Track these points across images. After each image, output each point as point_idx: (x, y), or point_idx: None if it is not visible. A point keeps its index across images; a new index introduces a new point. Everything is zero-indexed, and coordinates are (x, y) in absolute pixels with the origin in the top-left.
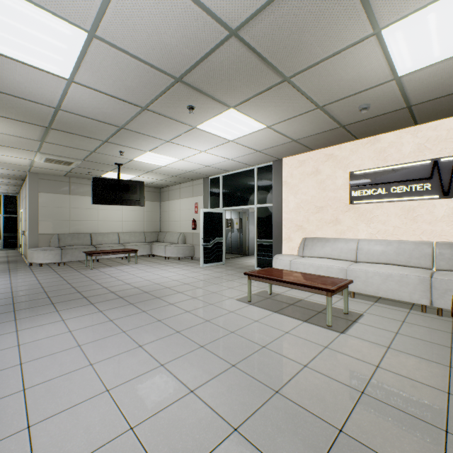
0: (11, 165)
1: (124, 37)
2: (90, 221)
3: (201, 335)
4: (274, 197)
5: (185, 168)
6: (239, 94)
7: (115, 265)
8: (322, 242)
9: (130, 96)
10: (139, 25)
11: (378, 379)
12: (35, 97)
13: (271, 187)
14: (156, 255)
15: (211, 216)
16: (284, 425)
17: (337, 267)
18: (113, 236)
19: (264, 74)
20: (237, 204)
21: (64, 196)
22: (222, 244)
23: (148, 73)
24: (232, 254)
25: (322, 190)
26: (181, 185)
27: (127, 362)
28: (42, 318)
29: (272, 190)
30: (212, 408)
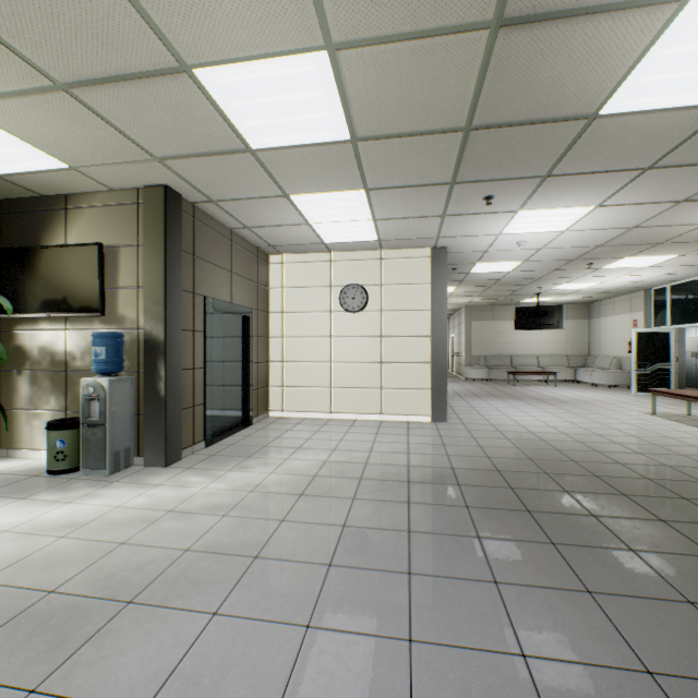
0: (456, 304)
1: (539, 259)
2: (510, 344)
3: (588, 416)
4: None
5: (609, 287)
6: (625, 254)
7: (534, 385)
8: None
9: (543, 269)
10: (545, 256)
11: (692, 439)
12: (490, 278)
13: None
14: (582, 383)
15: (649, 336)
16: (606, 431)
17: None
18: (531, 358)
19: (636, 247)
20: (689, 321)
21: (488, 323)
22: (669, 371)
23: (554, 262)
24: None
25: None
26: (615, 298)
27: (540, 414)
28: (493, 400)
29: None
30: (576, 425)
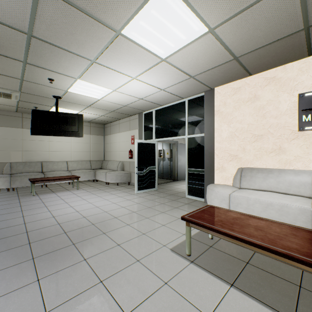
0: None
1: None
2: (42, 151)
3: None
4: (206, 126)
5: (120, 102)
6: None
7: (58, 191)
8: (263, 173)
9: None
10: None
11: None
12: None
13: (202, 117)
14: (100, 180)
15: (145, 146)
16: None
17: (297, 207)
18: (62, 164)
19: None
20: (168, 136)
21: (17, 129)
22: (155, 172)
23: None
24: (163, 179)
25: (261, 117)
26: (120, 120)
27: None
28: None
29: (204, 120)
30: None
